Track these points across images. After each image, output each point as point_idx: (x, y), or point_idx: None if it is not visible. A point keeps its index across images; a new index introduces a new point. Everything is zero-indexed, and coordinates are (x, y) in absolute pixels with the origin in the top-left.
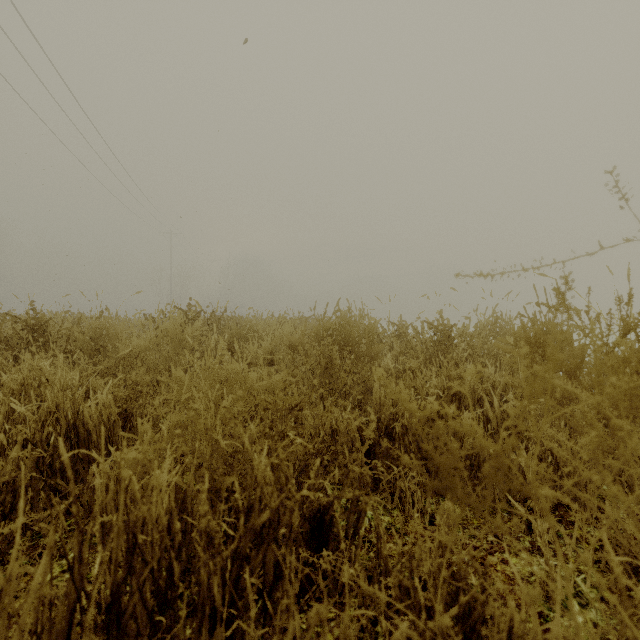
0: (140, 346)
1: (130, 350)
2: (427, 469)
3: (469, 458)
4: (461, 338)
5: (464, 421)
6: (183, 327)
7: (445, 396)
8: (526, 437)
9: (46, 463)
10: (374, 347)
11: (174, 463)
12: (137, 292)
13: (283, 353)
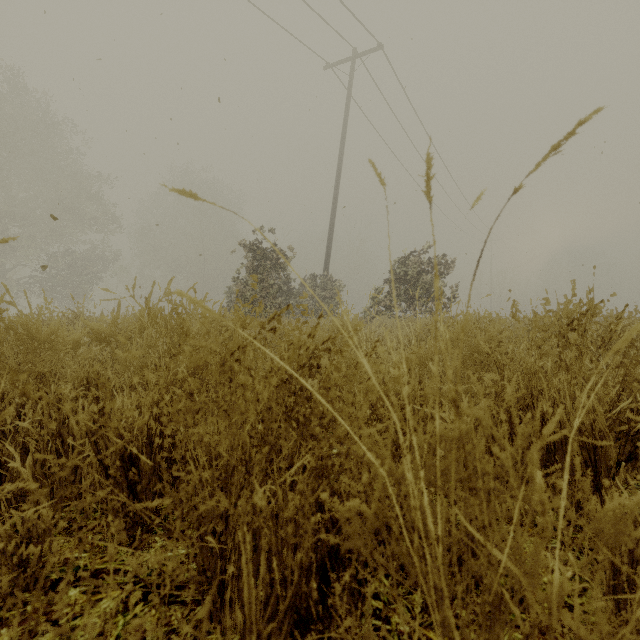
0: None
1: None
2: None
3: None
4: None
5: None
6: None
7: None
8: None
9: None
10: None
11: None
12: None
13: None
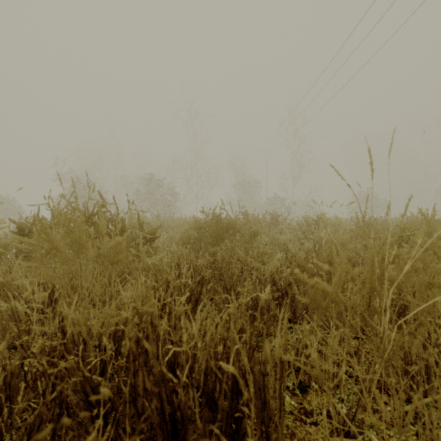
0: None
1: None
2: None
3: None
4: None
5: None
6: None
7: None
8: None
9: None
10: None
11: None
12: None
13: None
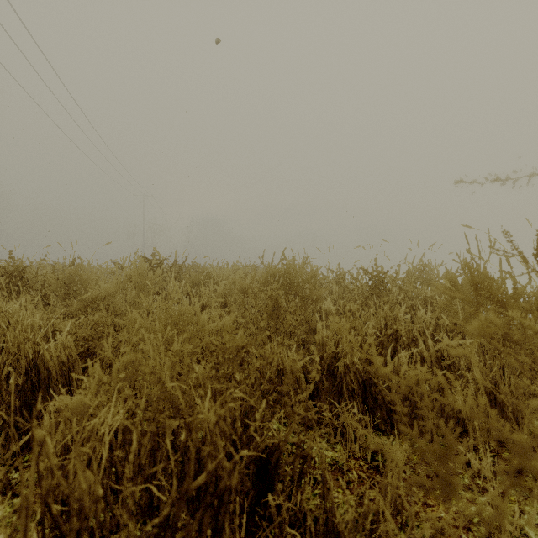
0: (106, 290)
1: (98, 294)
2: (367, 405)
3: (407, 395)
4: (392, 283)
5: (401, 360)
6: (146, 273)
7: (382, 336)
8: (458, 374)
9: (5, 401)
10: (316, 291)
11: (122, 404)
12: (107, 243)
13: (236, 297)
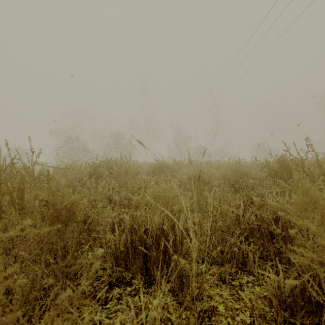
0: None
1: None
2: None
3: None
4: None
5: None
6: None
7: None
8: None
9: None
10: None
11: None
12: None
13: None
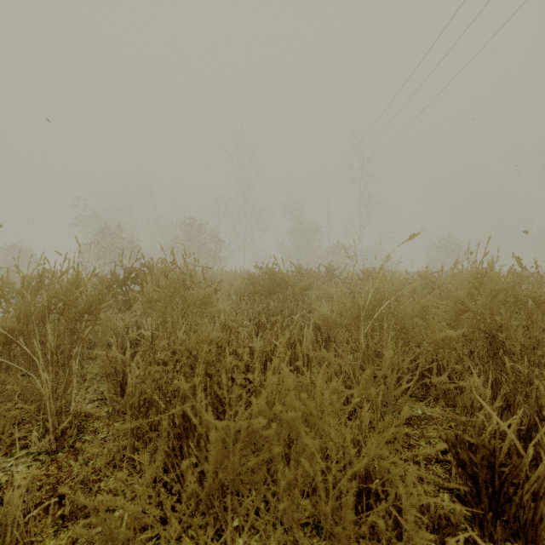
0: None
1: None
2: None
3: None
4: None
5: None
6: None
7: None
8: None
9: None
10: None
11: None
12: None
13: None
